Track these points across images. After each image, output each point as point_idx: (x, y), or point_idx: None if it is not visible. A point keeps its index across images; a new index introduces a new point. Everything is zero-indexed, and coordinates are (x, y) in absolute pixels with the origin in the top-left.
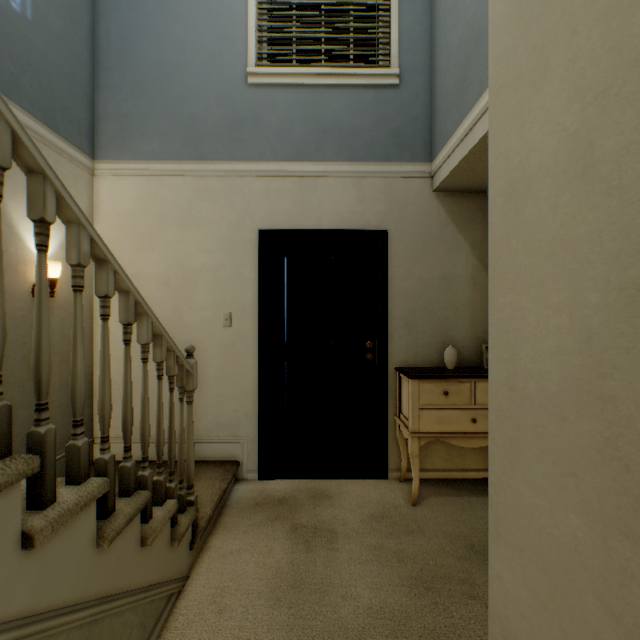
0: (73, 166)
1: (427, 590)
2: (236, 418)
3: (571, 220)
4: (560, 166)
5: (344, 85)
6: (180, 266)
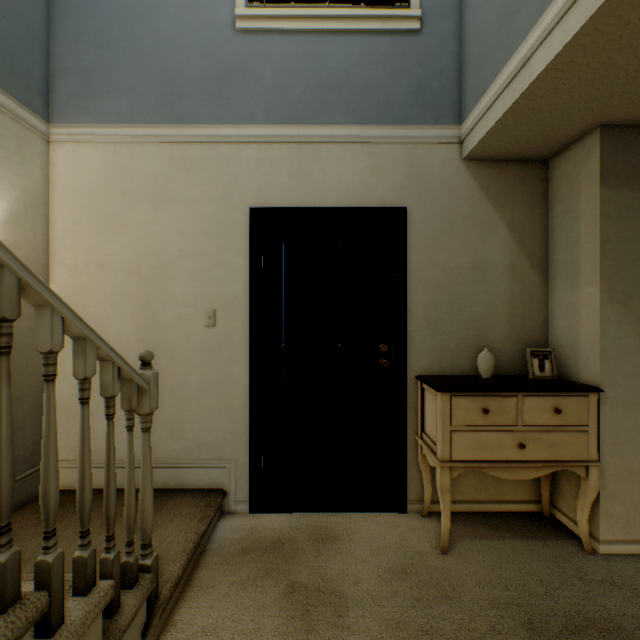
0: (18, 127)
1: None
2: (222, 437)
3: None
4: None
5: (353, 31)
6: (153, 252)
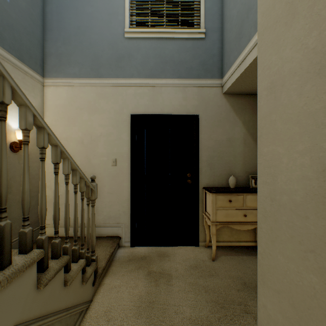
0: (32, 80)
1: (221, 308)
2: (119, 214)
3: (311, 100)
4: (304, 69)
5: (176, 38)
6: (89, 133)
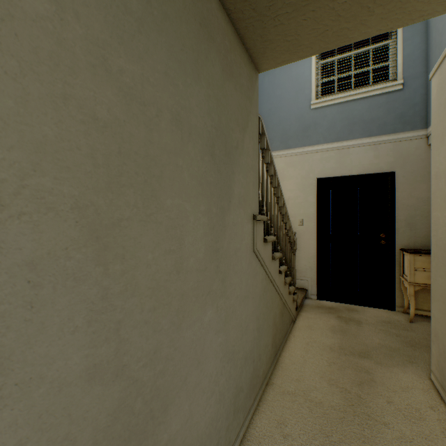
0: None
1: (411, 346)
2: (305, 268)
3: None
4: (445, 173)
5: (365, 97)
6: None
